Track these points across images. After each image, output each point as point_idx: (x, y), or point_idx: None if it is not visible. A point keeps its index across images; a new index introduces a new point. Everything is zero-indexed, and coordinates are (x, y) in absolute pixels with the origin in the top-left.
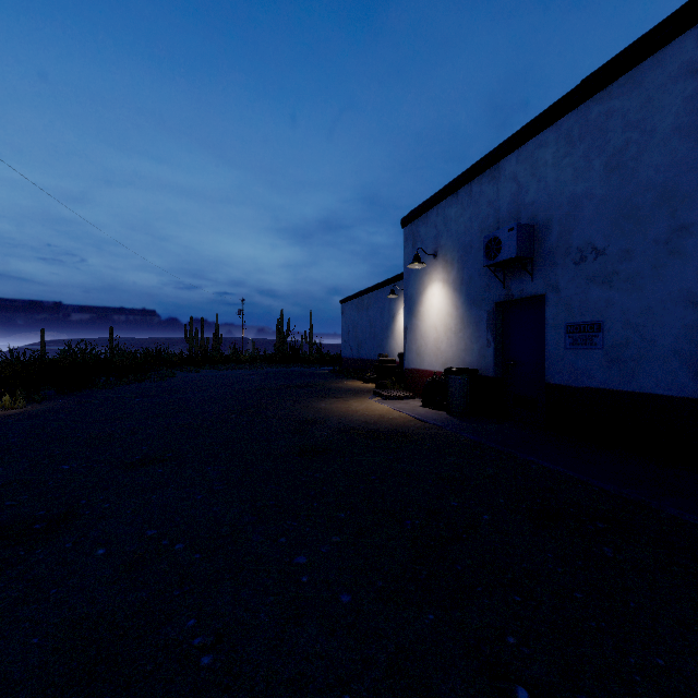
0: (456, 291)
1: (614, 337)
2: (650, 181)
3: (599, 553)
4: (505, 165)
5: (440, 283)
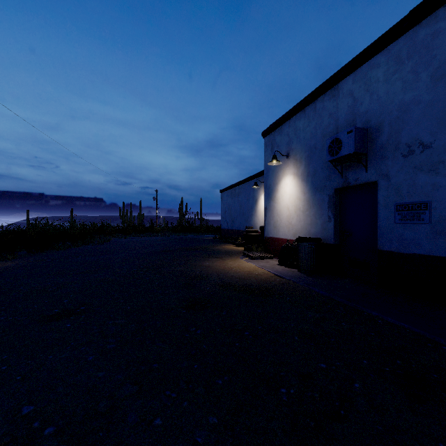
0: (303, 181)
1: (440, 214)
2: None
3: None
4: (343, 85)
5: (291, 175)
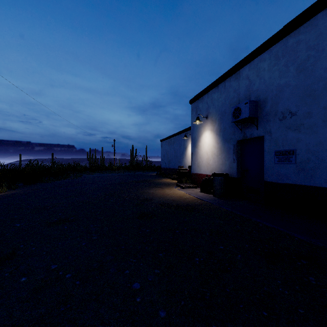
0: (217, 135)
1: (301, 157)
2: (321, 76)
3: (307, 280)
4: (242, 71)
5: (209, 131)
